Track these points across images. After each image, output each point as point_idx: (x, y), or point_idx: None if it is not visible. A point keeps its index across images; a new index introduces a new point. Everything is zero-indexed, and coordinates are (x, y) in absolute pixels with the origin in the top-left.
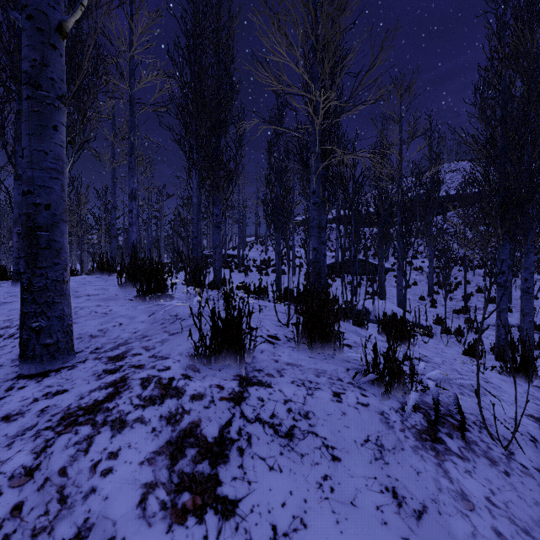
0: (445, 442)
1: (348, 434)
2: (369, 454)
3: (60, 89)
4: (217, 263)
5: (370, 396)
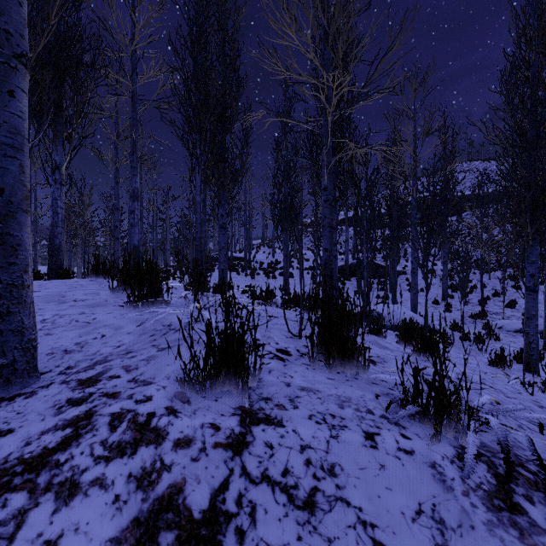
0: (527, 511)
1: (392, 500)
2: (426, 536)
3: (18, 45)
4: (222, 266)
5: (414, 439)
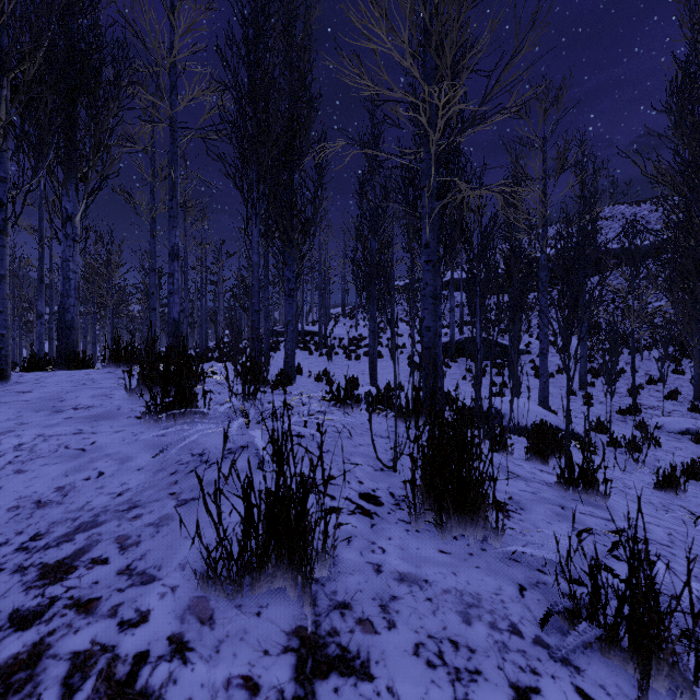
0: None
1: None
2: None
3: None
4: (289, 346)
5: None
